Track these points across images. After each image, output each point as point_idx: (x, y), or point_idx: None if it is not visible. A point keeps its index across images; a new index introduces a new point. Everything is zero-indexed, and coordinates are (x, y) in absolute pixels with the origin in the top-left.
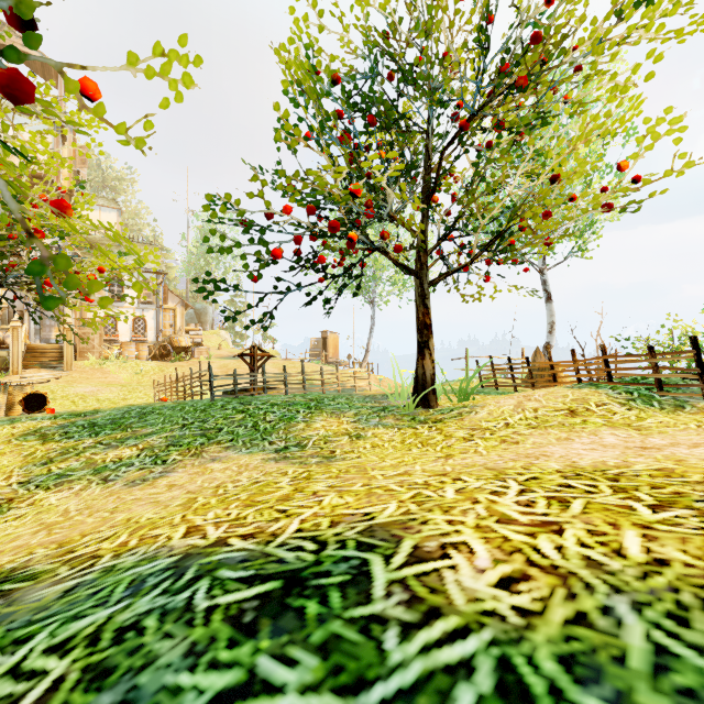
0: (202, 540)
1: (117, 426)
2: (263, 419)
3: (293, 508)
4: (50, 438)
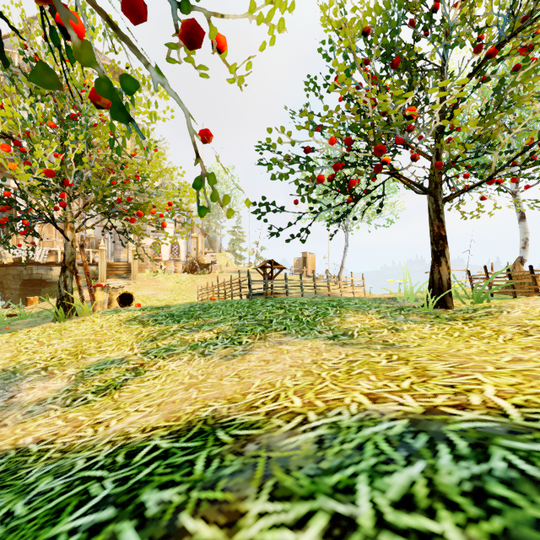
0: (407, 407)
1: (189, 316)
2: (301, 314)
3: (457, 384)
4: (146, 323)
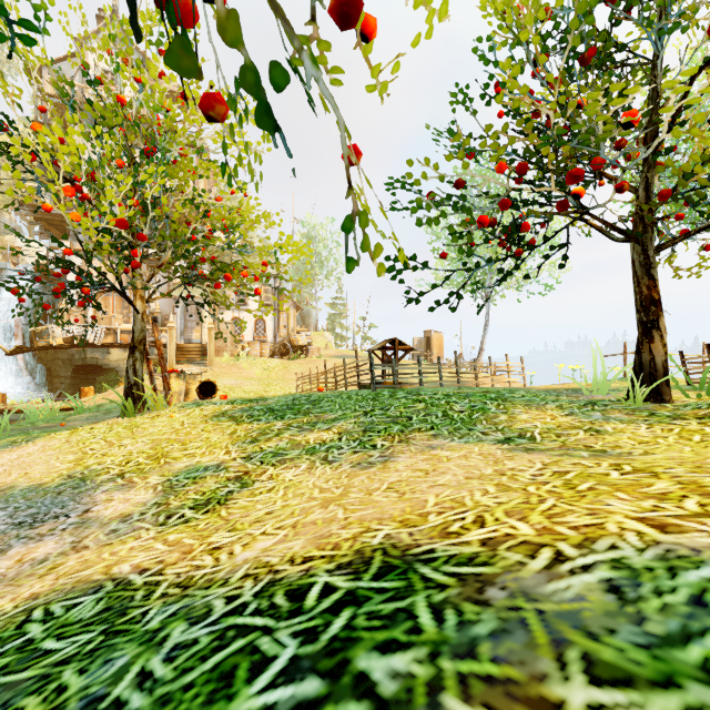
0: None
1: (296, 411)
2: (450, 409)
3: None
4: (240, 420)
